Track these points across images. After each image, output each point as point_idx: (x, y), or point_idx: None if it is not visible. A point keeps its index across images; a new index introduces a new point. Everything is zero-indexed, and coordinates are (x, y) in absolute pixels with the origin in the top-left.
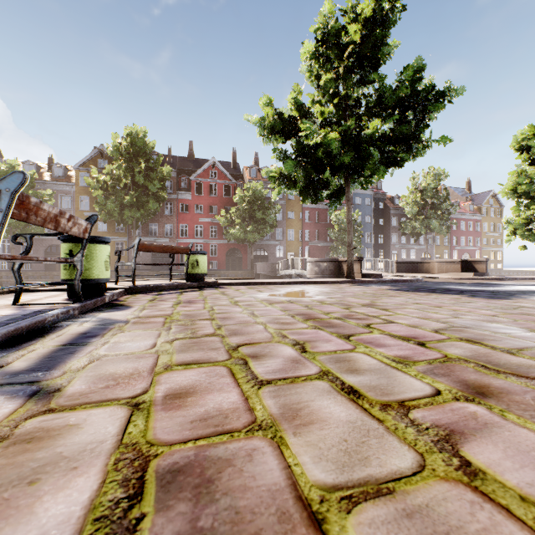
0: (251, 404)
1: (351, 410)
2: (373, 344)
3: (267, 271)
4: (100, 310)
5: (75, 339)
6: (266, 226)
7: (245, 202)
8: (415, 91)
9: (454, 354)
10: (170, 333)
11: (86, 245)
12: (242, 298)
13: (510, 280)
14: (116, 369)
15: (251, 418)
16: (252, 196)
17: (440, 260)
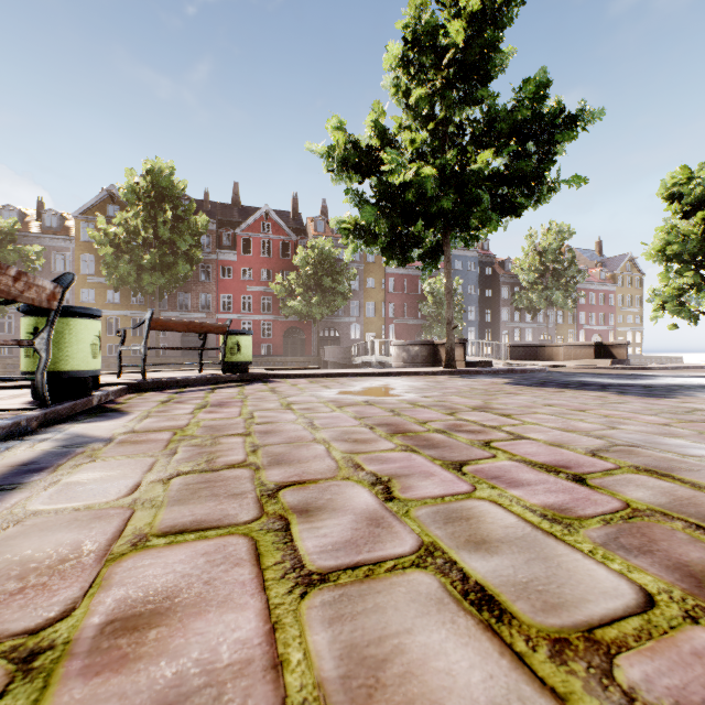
0: (280, 646)
1: (492, 663)
2: (502, 481)
3: (338, 357)
4: (78, 419)
5: (3, 477)
6: (337, 298)
7: (309, 265)
8: (538, 114)
9: (639, 499)
10: (172, 463)
11: (55, 319)
12: (299, 398)
13: (659, 369)
14: (38, 549)
15: (273, 698)
16: (319, 256)
17: (568, 343)
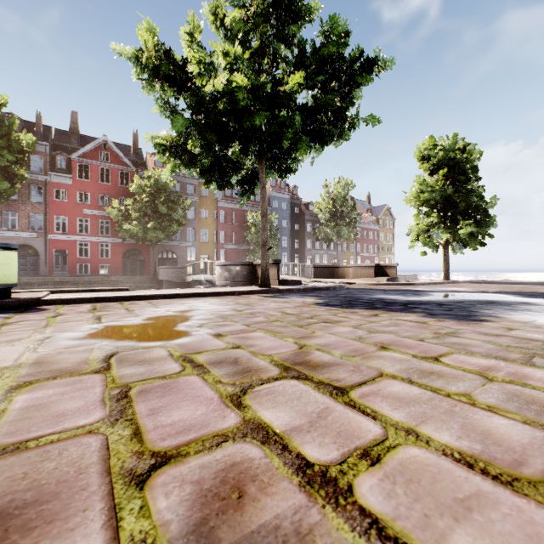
0: None
1: None
2: None
3: (171, 276)
4: None
5: None
6: (172, 224)
7: (145, 193)
8: (342, 55)
9: None
10: None
11: None
12: None
13: (420, 285)
14: None
15: None
16: (155, 186)
17: (356, 264)
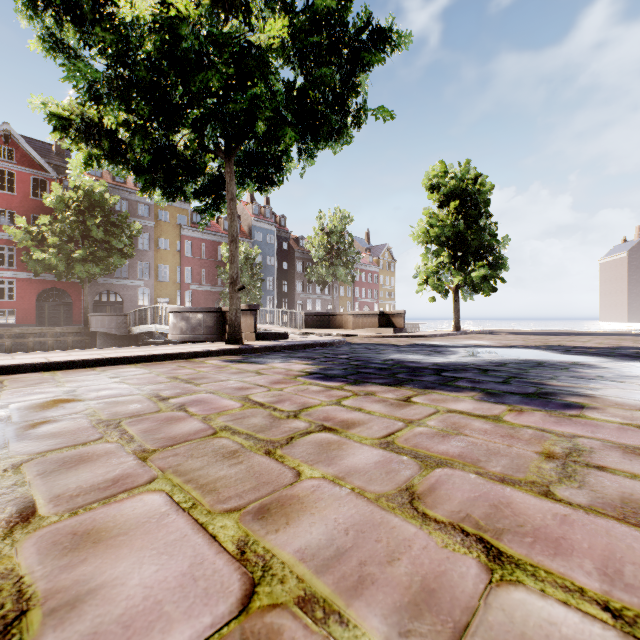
0: None
1: None
2: None
3: (109, 327)
4: None
5: None
6: (113, 254)
7: (70, 210)
8: (343, 17)
9: None
10: None
11: None
12: None
13: (432, 337)
14: None
15: None
16: (86, 200)
17: (356, 312)
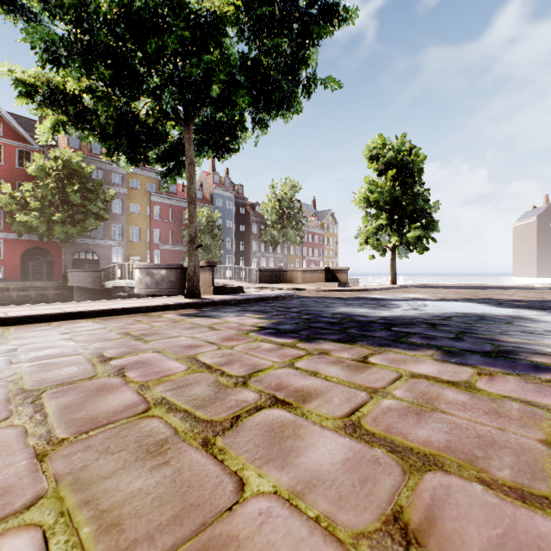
0: None
1: None
2: None
3: (85, 281)
4: None
5: None
6: (89, 217)
7: (51, 177)
8: None
9: None
10: None
11: None
12: None
13: (373, 291)
14: None
15: None
16: (65, 169)
17: (305, 268)
